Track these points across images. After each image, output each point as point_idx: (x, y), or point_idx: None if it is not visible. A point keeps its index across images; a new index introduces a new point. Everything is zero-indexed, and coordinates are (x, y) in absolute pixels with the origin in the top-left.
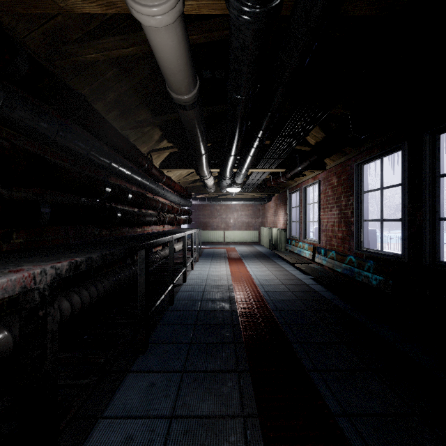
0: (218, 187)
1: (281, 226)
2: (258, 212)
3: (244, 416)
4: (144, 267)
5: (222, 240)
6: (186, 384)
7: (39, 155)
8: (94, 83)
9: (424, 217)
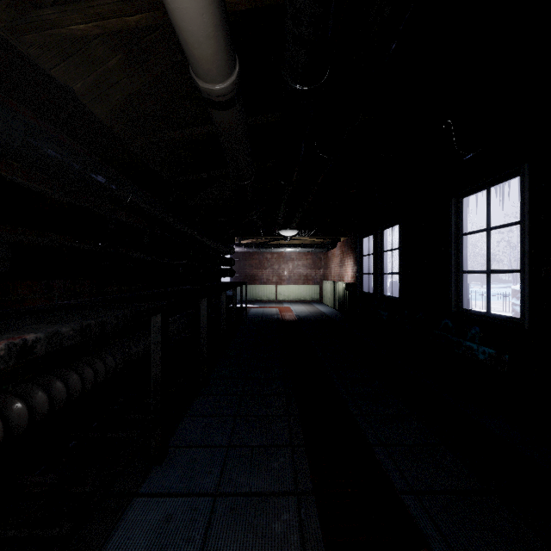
0: (268, 229)
1: (349, 280)
2: (319, 261)
3: None
4: (161, 339)
5: (274, 297)
6: (219, 517)
7: None
8: (90, 76)
9: None
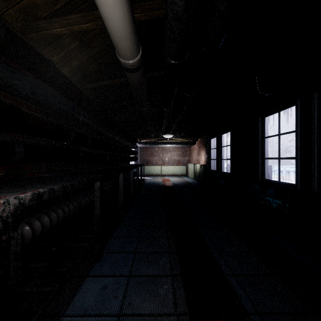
0: (157, 134)
1: (202, 163)
2: (185, 152)
3: (177, 314)
4: (99, 194)
5: (160, 172)
6: (131, 286)
7: (13, 106)
8: (61, 53)
9: (313, 156)
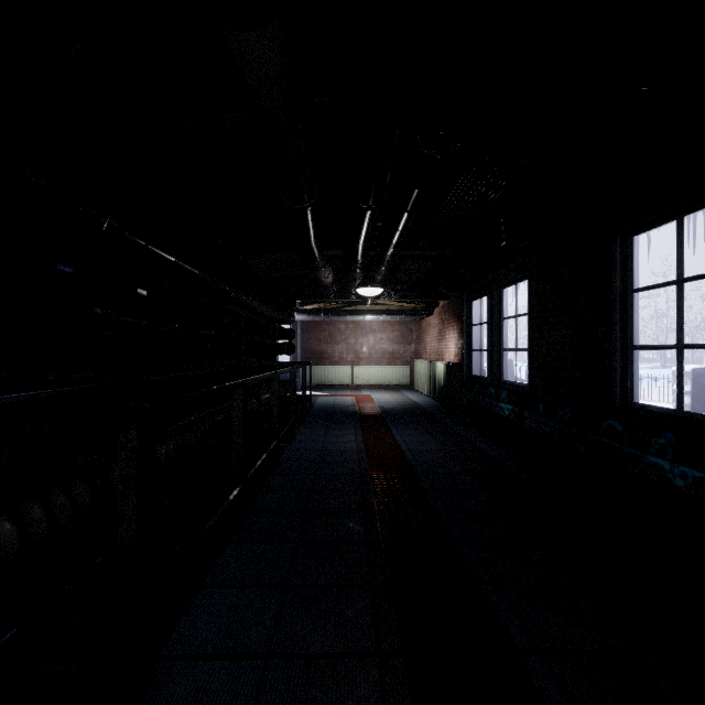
0: (342, 289)
1: (451, 359)
2: (409, 334)
3: None
4: (136, 472)
5: (349, 381)
6: None
7: None
8: None
9: None
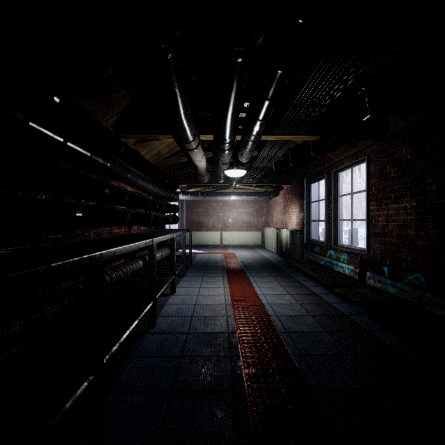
0: (213, 176)
1: (293, 227)
2: (261, 209)
3: None
4: None
5: (219, 242)
6: None
7: None
8: None
9: None
